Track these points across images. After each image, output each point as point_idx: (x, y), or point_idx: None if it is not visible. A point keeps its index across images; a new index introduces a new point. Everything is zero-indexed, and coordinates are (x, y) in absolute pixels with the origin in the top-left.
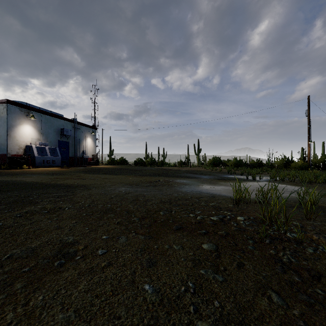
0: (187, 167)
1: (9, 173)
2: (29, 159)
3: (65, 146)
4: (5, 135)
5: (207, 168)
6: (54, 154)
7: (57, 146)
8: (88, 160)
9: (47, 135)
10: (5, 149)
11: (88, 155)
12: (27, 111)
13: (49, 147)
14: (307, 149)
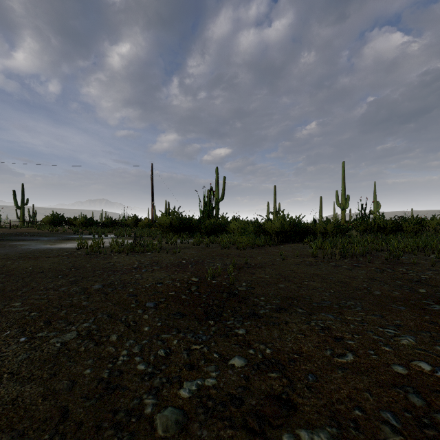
0: (3, 229)
1: None
2: None
3: None
4: None
5: (44, 229)
6: None
7: None
8: None
9: None
10: None
11: None
12: None
13: None
14: (151, 209)
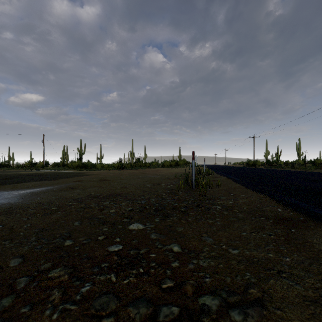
0: None
1: None
2: None
3: None
4: None
5: None
6: None
7: None
8: None
9: None
10: None
11: None
12: None
13: None
14: (44, 158)
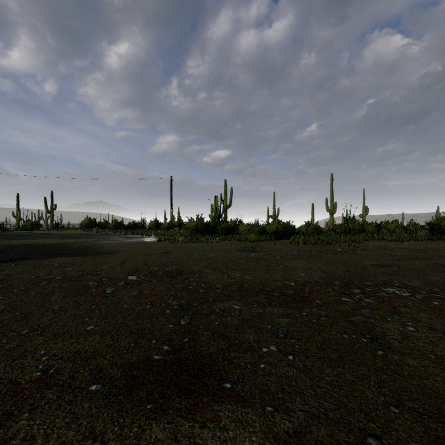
0: (53, 231)
1: None
2: None
3: None
4: None
5: (89, 231)
6: None
7: None
8: None
9: None
10: None
11: None
12: None
13: None
14: (171, 215)
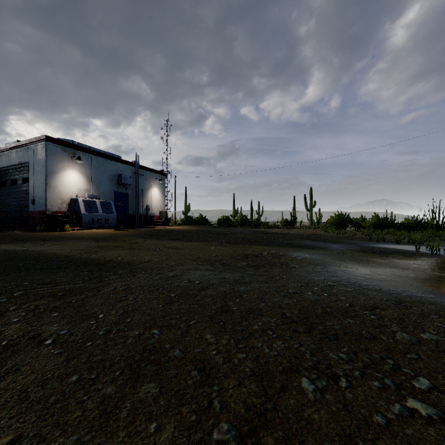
0: (295, 229)
1: (42, 237)
2: (73, 218)
3: (124, 199)
4: (44, 185)
5: (329, 231)
6: (107, 210)
7: (112, 199)
8: (155, 219)
9: (98, 184)
10: (44, 204)
11: (154, 211)
12: (72, 152)
13: (100, 201)
14: None
